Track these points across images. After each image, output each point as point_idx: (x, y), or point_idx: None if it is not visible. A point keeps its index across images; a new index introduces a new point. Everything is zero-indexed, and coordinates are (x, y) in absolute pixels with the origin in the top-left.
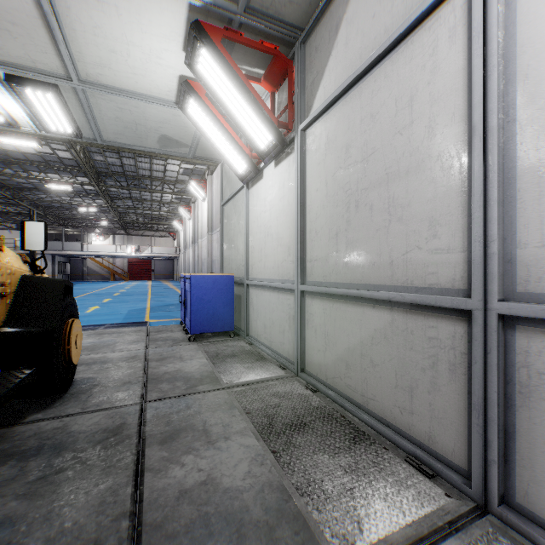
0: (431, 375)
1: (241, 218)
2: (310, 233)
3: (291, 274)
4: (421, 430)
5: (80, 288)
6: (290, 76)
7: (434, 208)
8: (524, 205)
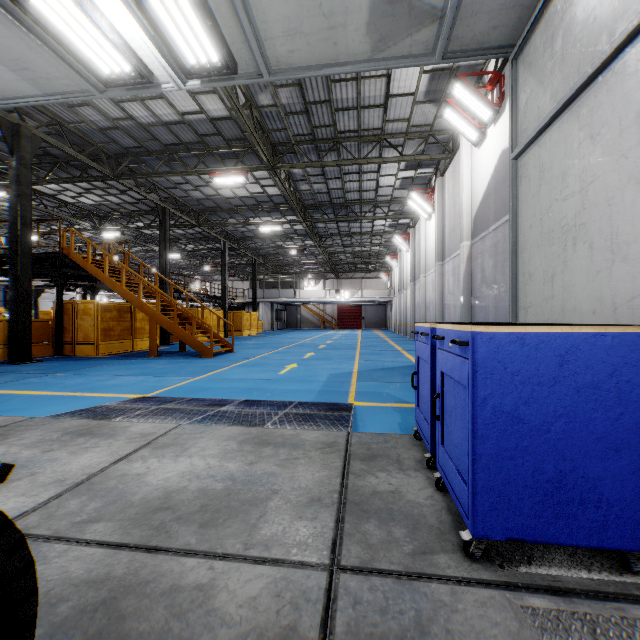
0: None
1: None
2: None
3: None
4: None
5: (290, 337)
6: None
7: None
8: None
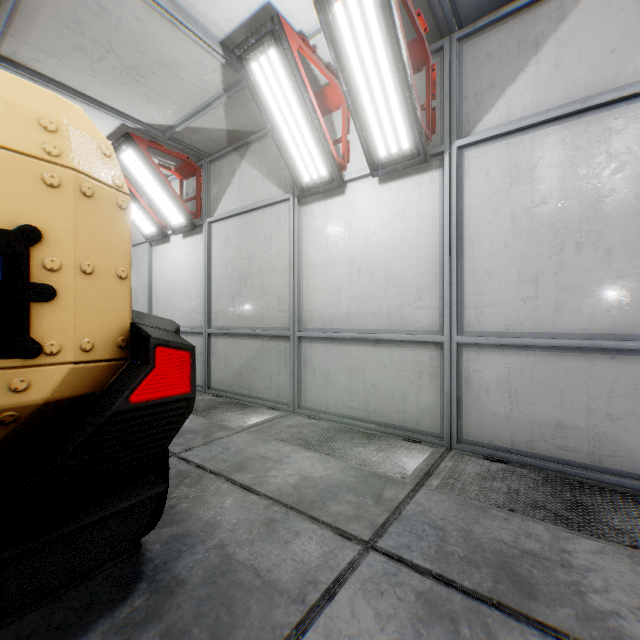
0: (278, 367)
1: (141, 270)
2: (215, 294)
3: (199, 322)
4: (275, 394)
5: None
6: (199, 178)
7: (279, 291)
8: (305, 296)
